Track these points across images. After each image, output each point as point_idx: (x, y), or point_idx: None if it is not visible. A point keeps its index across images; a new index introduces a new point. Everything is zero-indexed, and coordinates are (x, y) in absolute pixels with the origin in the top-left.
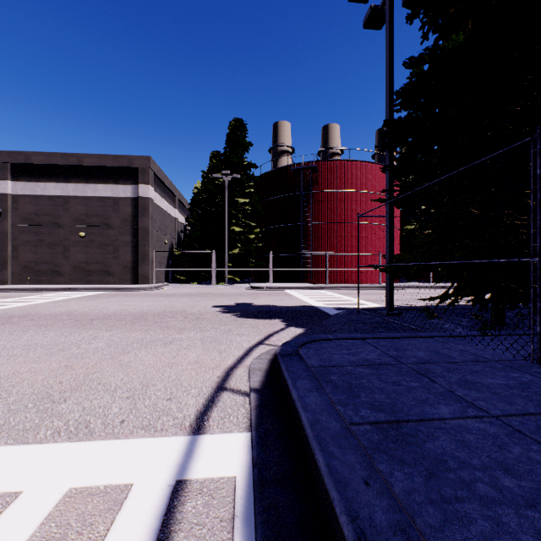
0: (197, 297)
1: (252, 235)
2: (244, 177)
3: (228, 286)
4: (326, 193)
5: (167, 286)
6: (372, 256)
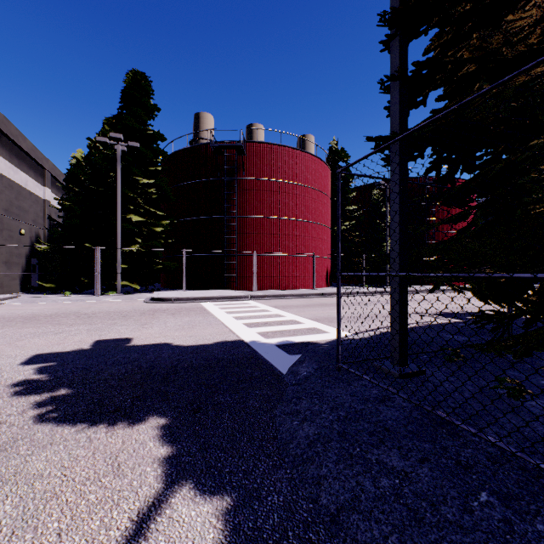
0: (34, 325)
1: (159, 227)
2: (147, 150)
3: (120, 296)
4: (255, 181)
5: (14, 299)
6: (305, 258)
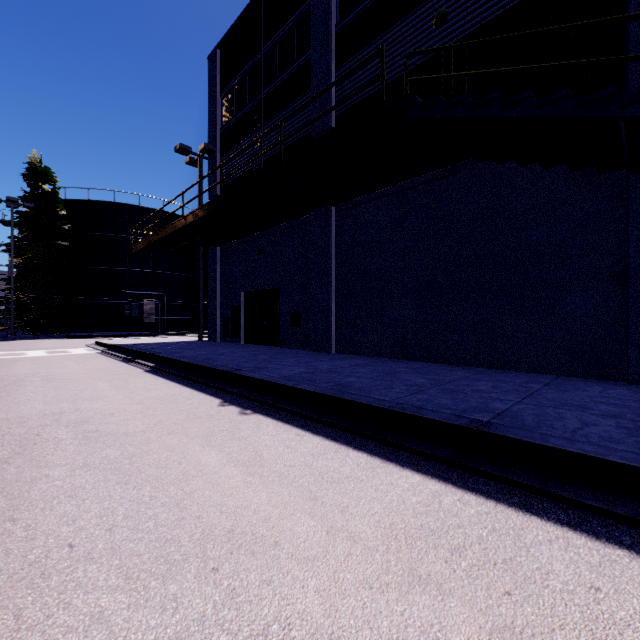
0: None
1: None
2: None
3: None
4: None
5: None
6: None
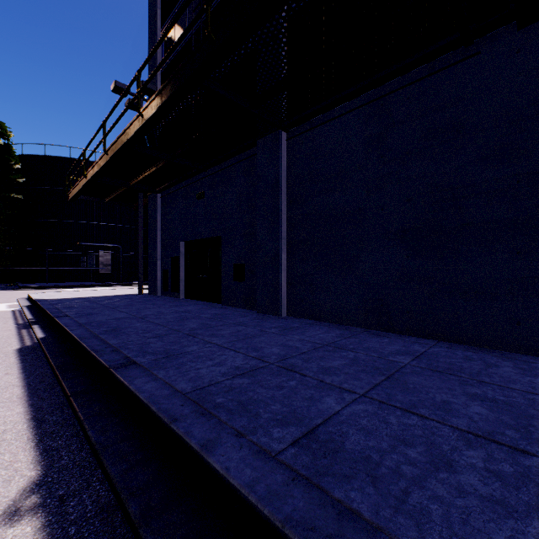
0: None
1: None
2: None
3: None
4: None
5: None
6: None
